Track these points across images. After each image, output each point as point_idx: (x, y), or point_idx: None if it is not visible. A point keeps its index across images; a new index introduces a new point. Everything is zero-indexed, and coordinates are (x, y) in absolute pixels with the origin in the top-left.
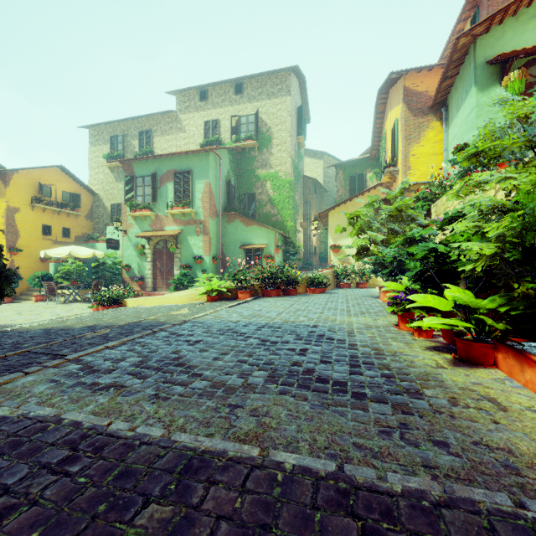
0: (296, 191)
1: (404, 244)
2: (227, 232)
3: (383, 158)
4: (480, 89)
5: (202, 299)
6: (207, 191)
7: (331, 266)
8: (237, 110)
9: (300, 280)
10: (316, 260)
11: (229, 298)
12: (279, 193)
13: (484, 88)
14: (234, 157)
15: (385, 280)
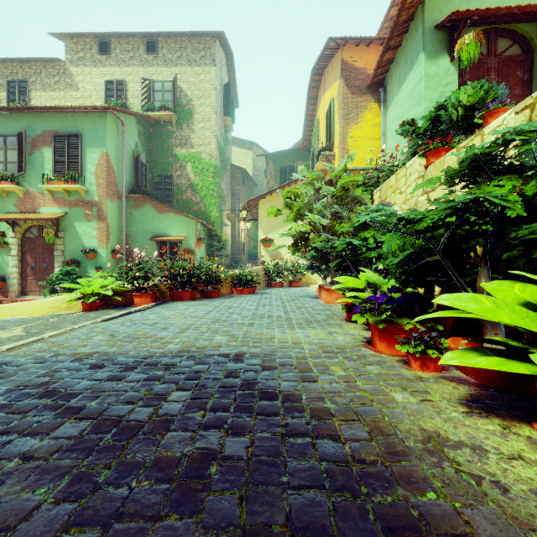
0: (223, 178)
1: (356, 228)
2: (134, 219)
3: (316, 148)
4: (428, 56)
5: (76, 307)
6: (103, 163)
7: (261, 263)
8: (149, 73)
9: (223, 277)
10: (246, 258)
11: (122, 304)
12: (202, 177)
13: (433, 56)
14: (146, 129)
15: (323, 277)
